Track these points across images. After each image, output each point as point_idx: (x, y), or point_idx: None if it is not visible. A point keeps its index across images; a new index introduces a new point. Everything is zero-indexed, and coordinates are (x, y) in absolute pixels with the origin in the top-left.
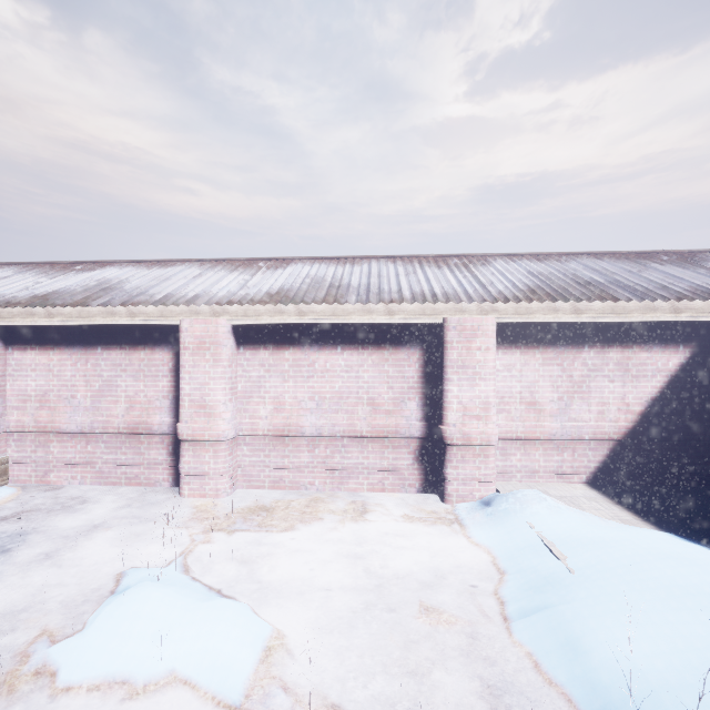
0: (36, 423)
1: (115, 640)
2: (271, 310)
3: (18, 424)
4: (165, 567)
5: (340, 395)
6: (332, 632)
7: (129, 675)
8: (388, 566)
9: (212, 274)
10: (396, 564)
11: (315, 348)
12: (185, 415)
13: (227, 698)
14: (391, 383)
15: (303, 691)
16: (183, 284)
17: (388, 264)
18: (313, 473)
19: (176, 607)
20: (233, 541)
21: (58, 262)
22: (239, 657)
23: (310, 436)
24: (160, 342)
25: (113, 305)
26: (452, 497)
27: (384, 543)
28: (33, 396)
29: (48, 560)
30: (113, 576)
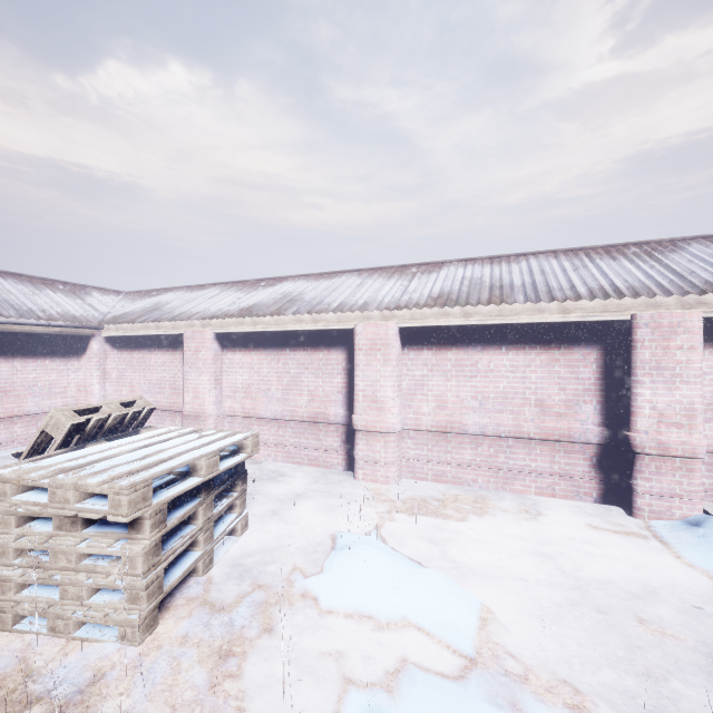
0: (242, 409)
1: (354, 584)
2: (436, 312)
3: (230, 409)
4: (366, 535)
5: (504, 395)
6: (537, 620)
7: (371, 612)
8: (580, 570)
9: (372, 282)
10: (588, 570)
11: (478, 349)
12: (359, 408)
13: (461, 649)
14: (562, 384)
15: (529, 662)
16: (351, 293)
17: (550, 260)
18: (476, 470)
19: (395, 567)
20: (415, 523)
21: (247, 280)
22: (460, 619)
23: (472, 434)
24: (335, 344)
25: (301, 314)
26: (642, 512)
27: (569, 547)
28: (241, 388)
29: (274, 516)
30: (327, 535)
